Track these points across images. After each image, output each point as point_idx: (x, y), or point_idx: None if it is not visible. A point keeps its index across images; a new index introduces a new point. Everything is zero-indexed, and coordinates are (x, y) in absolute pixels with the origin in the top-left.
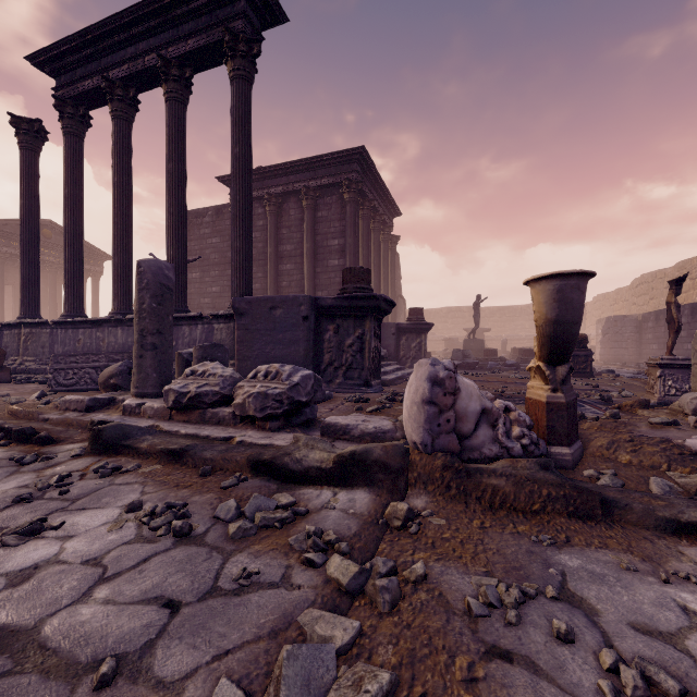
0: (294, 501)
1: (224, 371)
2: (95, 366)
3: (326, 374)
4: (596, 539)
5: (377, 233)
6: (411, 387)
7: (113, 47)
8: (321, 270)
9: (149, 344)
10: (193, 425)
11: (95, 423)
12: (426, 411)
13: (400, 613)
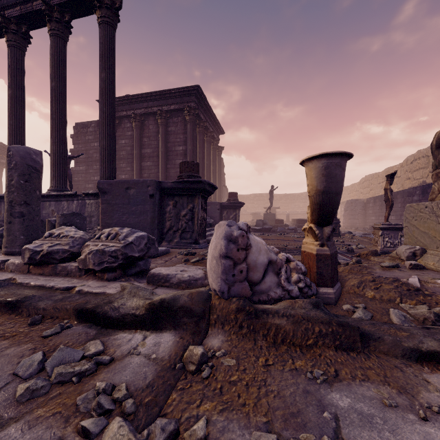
0: (102, 349)
1: (76, 234)
2: None
3: (167, 235)
4: (359, 371)
5: (208, 144)
6: (212, 244)
7: None
8: (171, 166)
9: (17, 213)
10: (45, 277)
11: None
12: (223, 264)
13: None
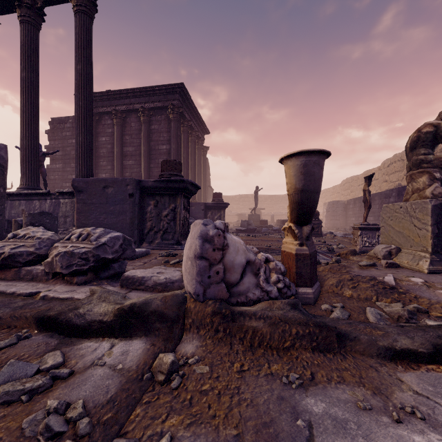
0: (61, 362)
1: (43, 234)
2: None
3: (148, 236)
4: (335, 373)
5: (193, 143)
6: (187, 244)
7: None
8: (154, 166)
9: None
10: (6, 282)
11: None
12: (198, 265)
13: None
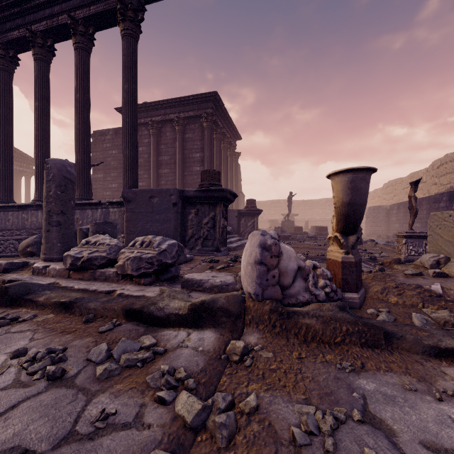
0: (155, 342)
1: (111, 241)
2: (18, 238)
3: (189, 243)
4: (383, 364)
5: (225, 150)
6: (246, 251)
7: (35, 8)
8: (188, 174)
9: (55, 222)
10: (85, 281)
11: (5, 281)
12: (257, 269)
13: (235, 447)
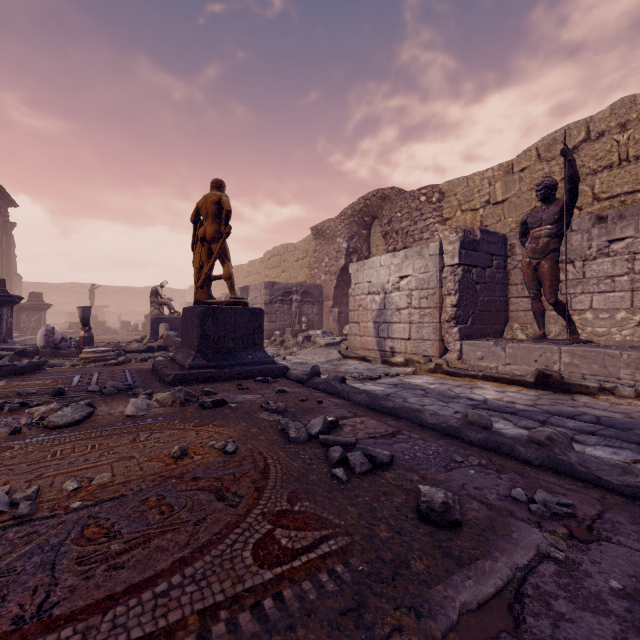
0: None
1: None
2: None
3: None
4: None
5: None
6: (40, 333)
7: None
8: None
9: None
10: None
11: None
12: (45, 338)
13: None
